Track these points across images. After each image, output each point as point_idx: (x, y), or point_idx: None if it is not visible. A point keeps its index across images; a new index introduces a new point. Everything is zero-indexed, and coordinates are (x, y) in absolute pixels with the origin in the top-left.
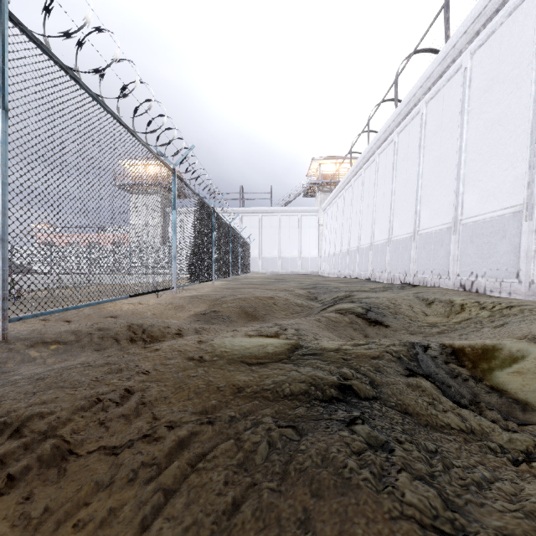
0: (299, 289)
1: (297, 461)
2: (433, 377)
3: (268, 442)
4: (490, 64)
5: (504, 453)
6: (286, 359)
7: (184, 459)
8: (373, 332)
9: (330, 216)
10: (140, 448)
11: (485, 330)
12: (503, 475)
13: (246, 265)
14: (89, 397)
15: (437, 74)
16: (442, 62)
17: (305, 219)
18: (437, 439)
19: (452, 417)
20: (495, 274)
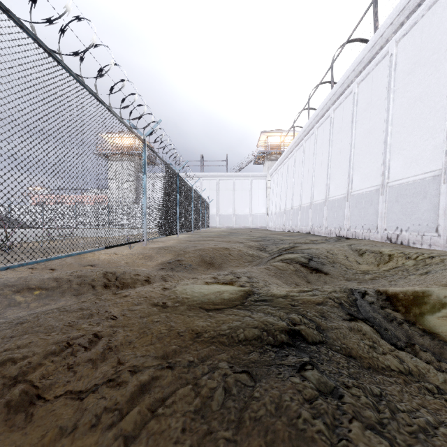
0: (250, 241)
1: (252, 410)
2: (371, 321)
3: (224, 388)
4: (412, 50)
5: (441, 394)
6: (240, 305)
7: (145, 404)
8: (314, 278)
9: (276, 180)
10: (104, 393)
11: (411, 277)
12: (445, 418)
13: (206, 221)
14: (60, 342)
15: (367, 59)
16: (371, 49)
17: (255, 182)
18: (380, 381)
19: (391, 359)
20: (417, 228)
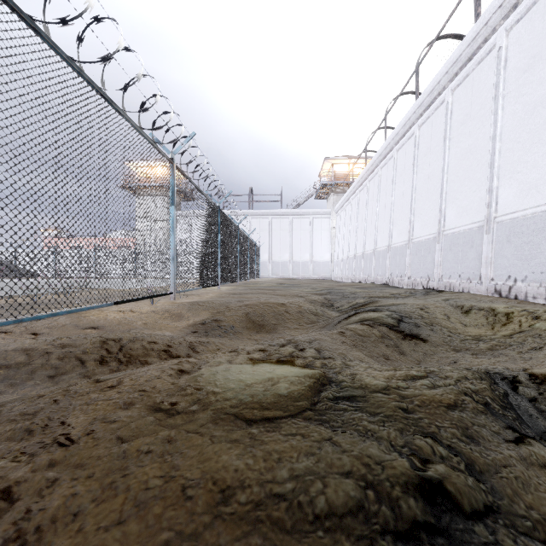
0: (312, 294)
1: None
2: None
3: None
4: (530, 39)
5: None
6: (310, 410)
7: None
8: (409, 348)
9: (343, 218)
10: None
11: None
12: None
13: (255, 270)
14: None
15: (466, 57)
16: (472, 43)
17: (317, 221)
18: None
19: None
20: (539, 278)
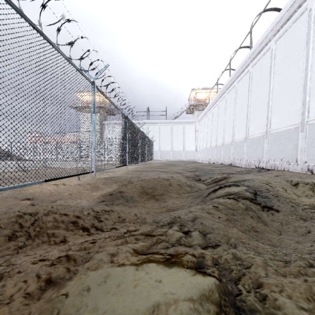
0: (186, 171)
1: None
2: None
3: None
4: None
5: None
6: None
7: None
8: (269, 219)
9: (203, 125)
10: None
11: None
12: None
13: (150, 156)
14: None
15: (285, 18)
16: (290, 9)
17: (187, 127)
18: None
19: None
20: None
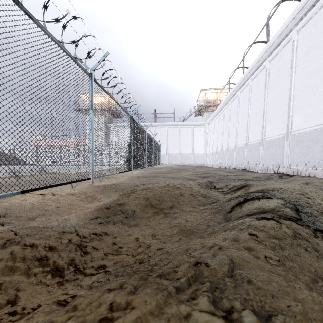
0: (197, 177)
1: None
2: None
3: None
4: None
5: None
6: None
7: None
8: None
9: (213, 127)
10: None
11: None
12: None
13: (158, 159)
14: None
15: (310, 4)
16: None
17: (196, 129)
18: None
19: None
20: None
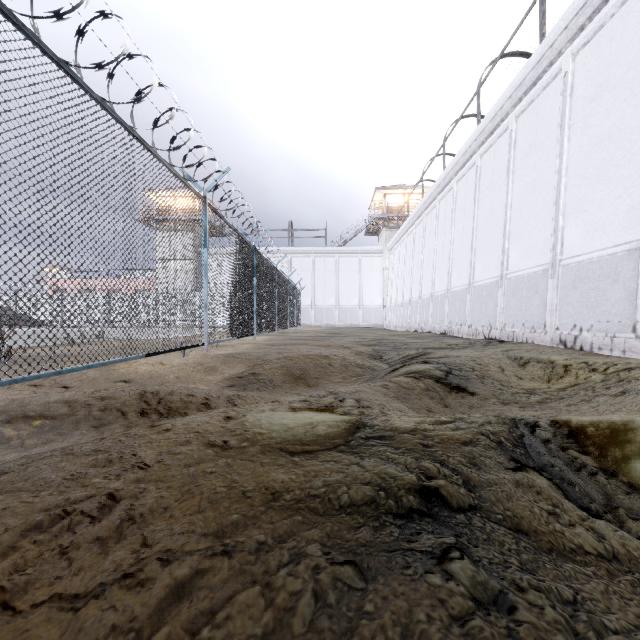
0: (360, 345)
1: (361, 637)
2: (548, 470)
3: (314, 593)
4: (597, 66)
5: None
6: (344, 446)
7: (180, 621)
8: (455, 401)
9: (397, 257)
10: (114, 599)
11: (600, 399)
12: None
13: (296, 317)
14: (53, 507)
15: (530, 80)
16: (537, 66)
17: (367, 260)
18: (571, 575)
19: (584, 534)
20: (605, 327)
